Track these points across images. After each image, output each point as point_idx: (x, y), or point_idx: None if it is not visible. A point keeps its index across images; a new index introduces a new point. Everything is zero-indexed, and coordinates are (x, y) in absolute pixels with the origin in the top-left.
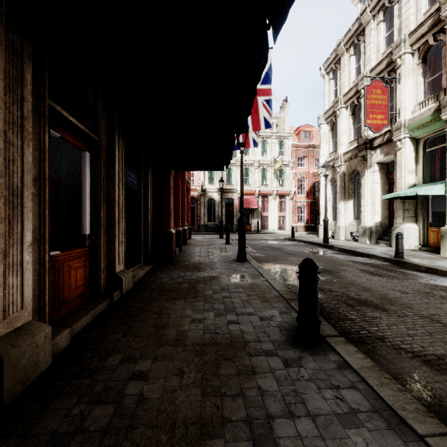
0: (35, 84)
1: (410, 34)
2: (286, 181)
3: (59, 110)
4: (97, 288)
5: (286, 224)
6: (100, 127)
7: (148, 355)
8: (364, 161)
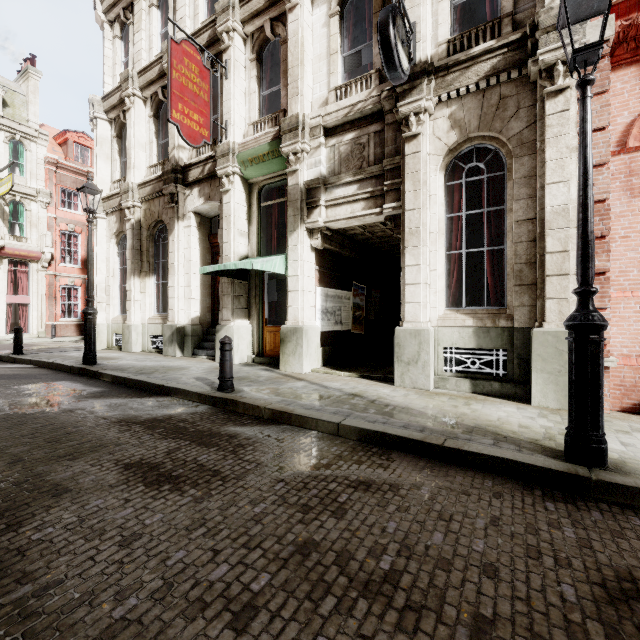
0: None
1: (242, 2)
2: (32, 231)
3: None
4: None
5: (30, 321)
6: None
7: None
8: (174, 205)
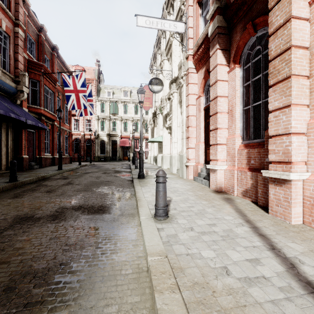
0: None
1: (160, 65)
2: None
3: None
4: None
5: None
6: None
7: None
8: (154, 123)
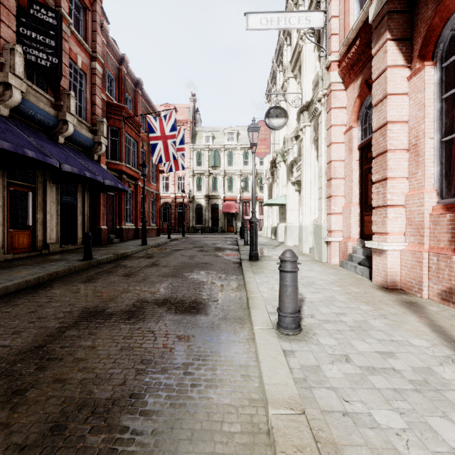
0: (1, 176)
1: (282, 88)
2: None
3: (12, 181)
4: (36, 248)
5: None
6: (37, 181)
7: (32, 260)
8: (272, 176)
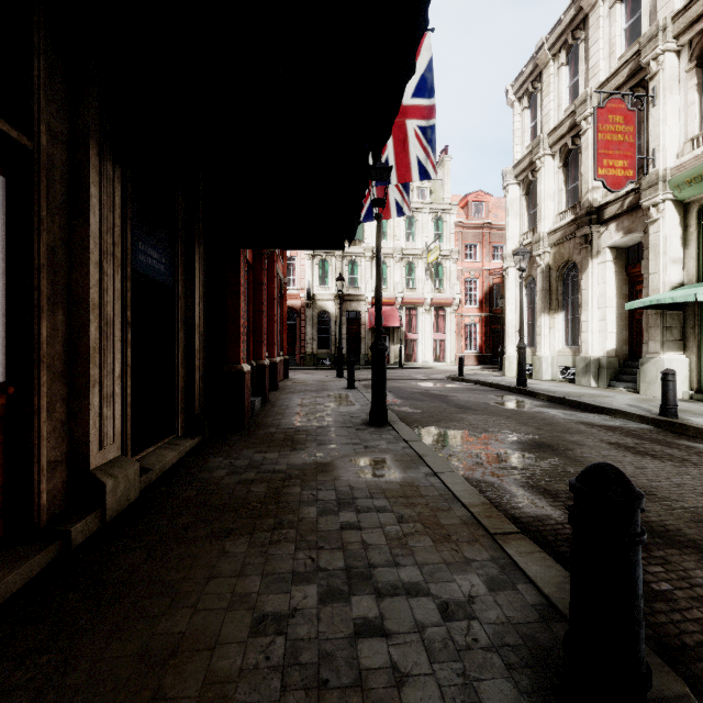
0: None
1: (674, 17)
2: (446, 283)
3: None
4: (29, 516)
5: (445, 353)
6: (38, 116)
7: None
8: (588, 245)
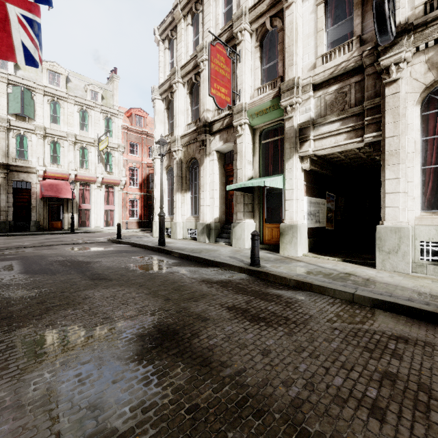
0: None
1: (250, 9)
2: (115, 168)
3: None
4: None
5: (114, 220)
6: None
7: None
8: (204, 147)
